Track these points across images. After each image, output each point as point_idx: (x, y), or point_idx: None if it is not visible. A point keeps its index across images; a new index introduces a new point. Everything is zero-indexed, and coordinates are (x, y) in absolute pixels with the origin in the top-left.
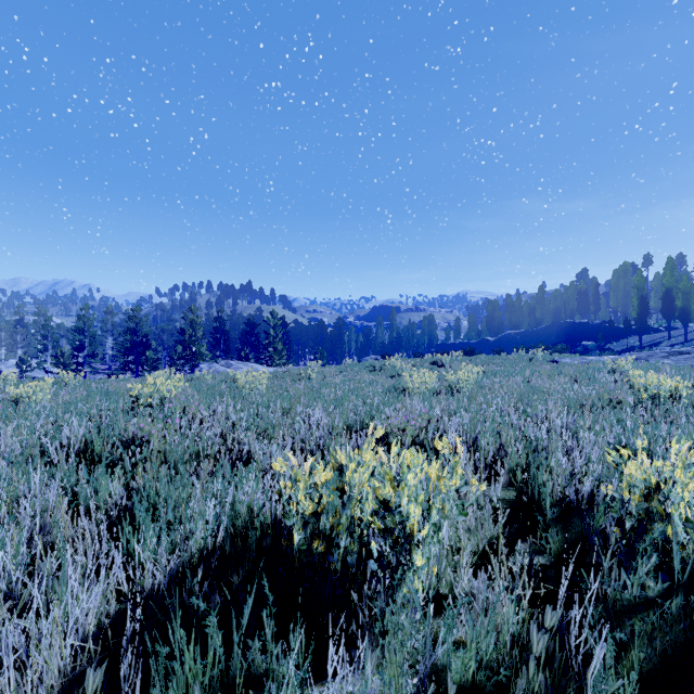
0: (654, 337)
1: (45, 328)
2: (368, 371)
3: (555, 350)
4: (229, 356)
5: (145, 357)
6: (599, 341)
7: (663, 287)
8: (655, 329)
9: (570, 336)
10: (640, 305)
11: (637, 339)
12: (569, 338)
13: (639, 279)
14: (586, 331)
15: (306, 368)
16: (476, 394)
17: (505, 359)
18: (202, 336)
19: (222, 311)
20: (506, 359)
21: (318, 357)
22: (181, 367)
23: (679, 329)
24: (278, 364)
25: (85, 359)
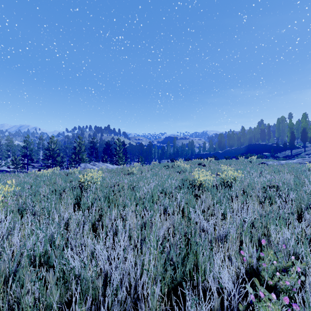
0: (297, 151)
1: (8, 146)
2: (165, 168)
3: (256, 157)
4: (97, 159)
5: (57, 160)
6: (271, 152)
7: (301, 127)
8: (297, 147)
9: (257, 150)
10: (291, 135)
11: (289, 152)
12: (257, 151)
13: (290, 123)
14: (265, 148)
15: (132, 166)
16: (246, 189)
17: (236, 162)
18: (84, 150)
19: (94, 138)
20: (237, 162)
21: (140, 160)
22: (74, 165)
23: (309, 147)
24: (120, 164)
25: (27, 161)
